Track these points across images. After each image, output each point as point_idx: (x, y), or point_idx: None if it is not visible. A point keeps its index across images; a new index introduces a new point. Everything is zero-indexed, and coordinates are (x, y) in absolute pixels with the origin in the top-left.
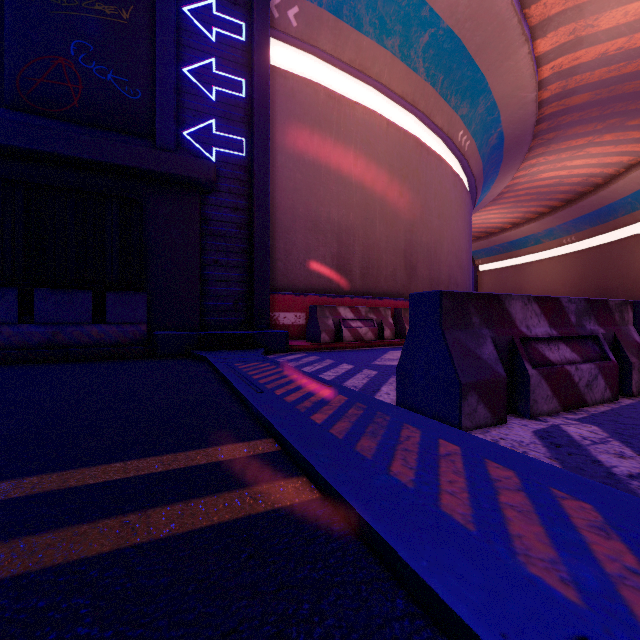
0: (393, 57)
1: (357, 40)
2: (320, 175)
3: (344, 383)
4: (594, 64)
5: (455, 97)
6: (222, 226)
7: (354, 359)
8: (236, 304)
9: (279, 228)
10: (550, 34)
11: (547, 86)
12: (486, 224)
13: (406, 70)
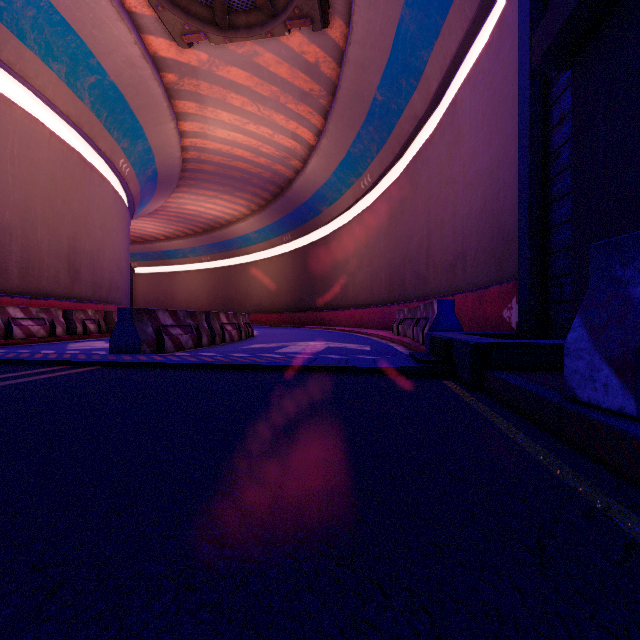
0: (59, 79)
1: (19, 48)
2: None
3: None
4: (215, 152)
5: (118, 132)
6: None
7: (46, 348)
8: None
9: None
10: (189, 122)
11: (188, 151)
12: (142, 231)
13: (72, 95)
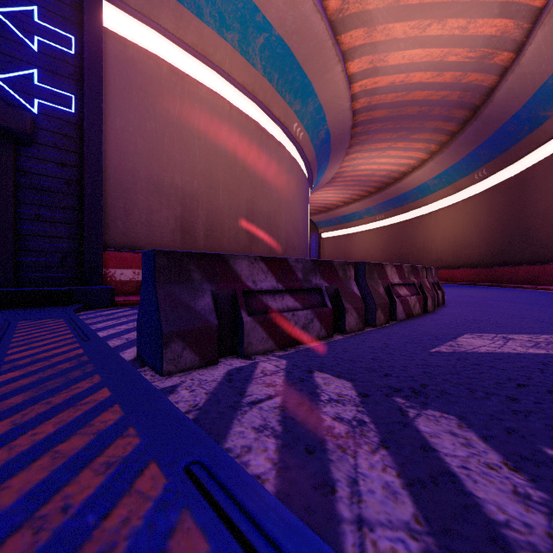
0: (233, 50)
1: (199, 27)
2: (163, 143)
3: (122, 336)
4: (387, 89)
5: (289, 95)
6: (46, 180)
7: None
8: (63, 260)
9: (118, 188)
10: (357, 60)
11: (358, 99)
12: (325, 201)
13: (246, 63)
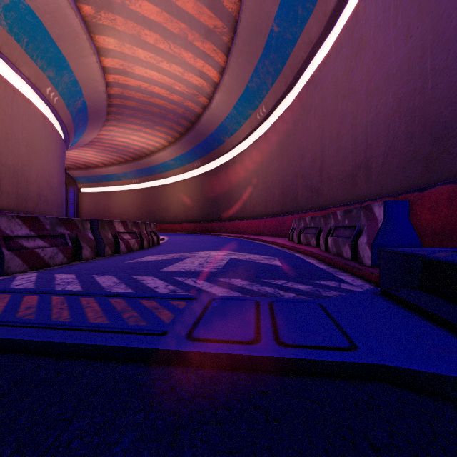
0: None
1: None
2: None
3: None
4: (136, 89)
5: (41, 60)
6: None
7: None
8: None
9: None
10: (110, 58)
11: (112, 87)
12: (85, 159)
13: None
